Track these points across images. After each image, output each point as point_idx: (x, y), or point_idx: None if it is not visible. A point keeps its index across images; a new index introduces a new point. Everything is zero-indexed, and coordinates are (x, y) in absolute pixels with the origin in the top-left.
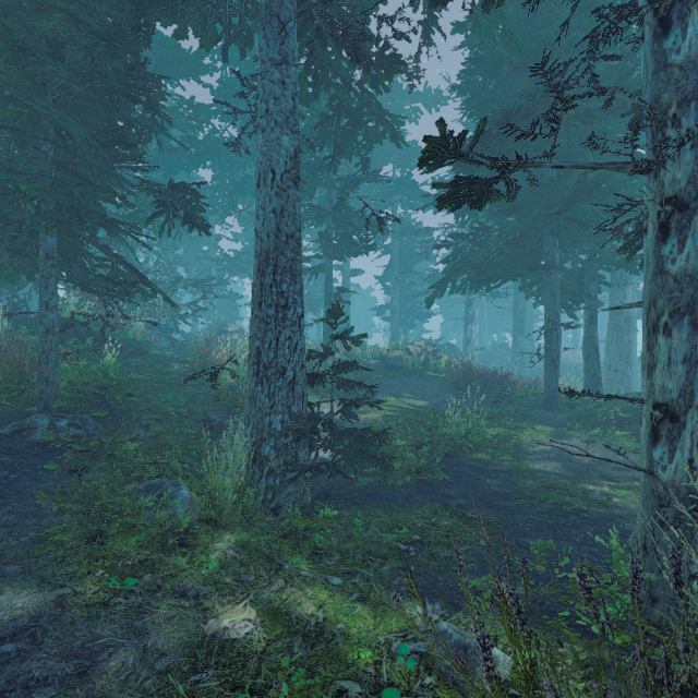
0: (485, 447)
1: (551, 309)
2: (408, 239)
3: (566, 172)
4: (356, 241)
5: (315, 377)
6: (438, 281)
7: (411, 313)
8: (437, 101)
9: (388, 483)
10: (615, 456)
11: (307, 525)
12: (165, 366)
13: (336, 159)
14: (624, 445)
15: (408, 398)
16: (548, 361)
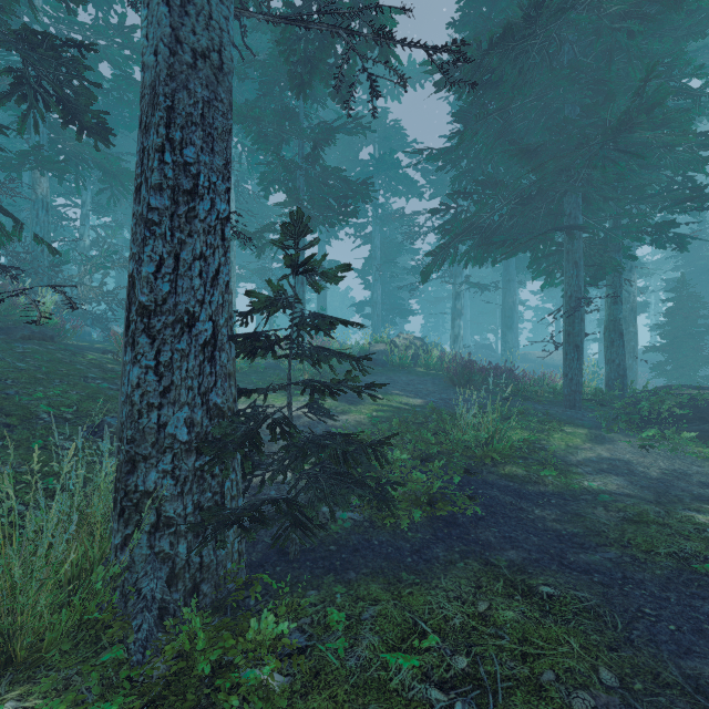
0: (516, 458)
1: (574, 283)
2: (389, 231)
3: (606, 97)
4: (333, 205)
5: (256, 340)
6: (438, 247)
7: (393, 310)
8: (423, 75)
9: (386, 525)
10: (688, 466)
11: (220, 654)
12: (72, 355)
13: (307, 81)
14: (703, 451)
15: (398, 396)
16: (570, 348)
